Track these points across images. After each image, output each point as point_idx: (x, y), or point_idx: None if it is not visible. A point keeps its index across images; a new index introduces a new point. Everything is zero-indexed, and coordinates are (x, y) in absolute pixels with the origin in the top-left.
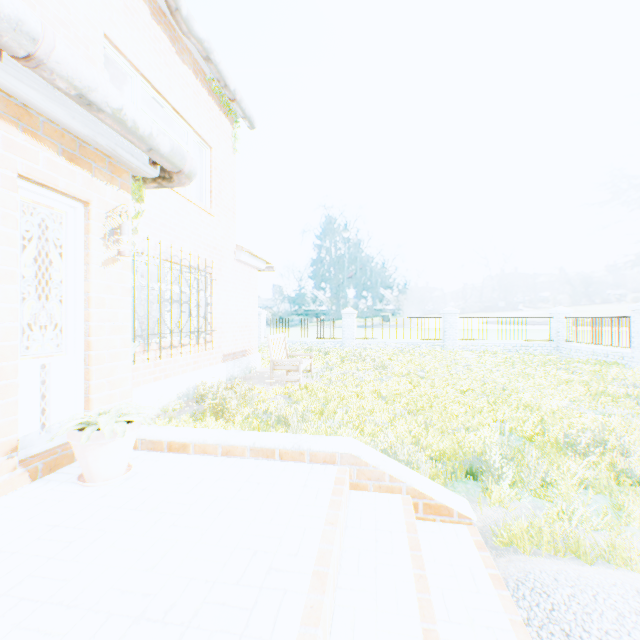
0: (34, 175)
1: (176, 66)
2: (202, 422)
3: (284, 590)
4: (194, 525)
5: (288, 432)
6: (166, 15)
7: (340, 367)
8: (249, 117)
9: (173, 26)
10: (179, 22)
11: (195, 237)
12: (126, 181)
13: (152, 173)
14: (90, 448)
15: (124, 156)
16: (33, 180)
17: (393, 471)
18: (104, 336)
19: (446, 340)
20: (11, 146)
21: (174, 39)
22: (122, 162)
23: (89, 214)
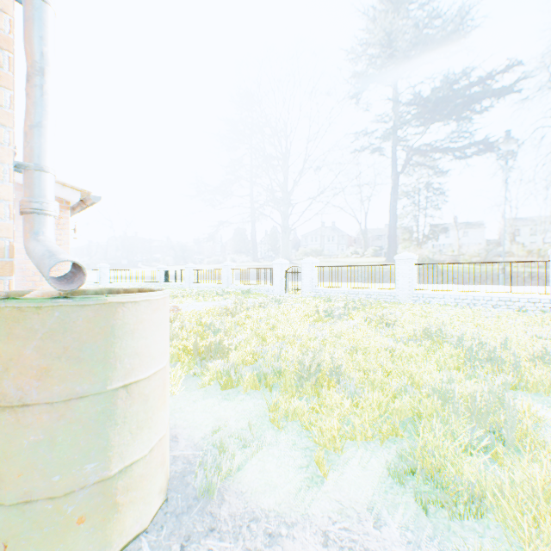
0: None
1: None
2: None
3: None
4: None
5: None
6: None
7: None
8: None
9: None
10: None
11: None
12: None
13: None
14: None
15: None
16: None
17: None
18: None
19: (102, 283)
20: None
21: None
22: None
23: None
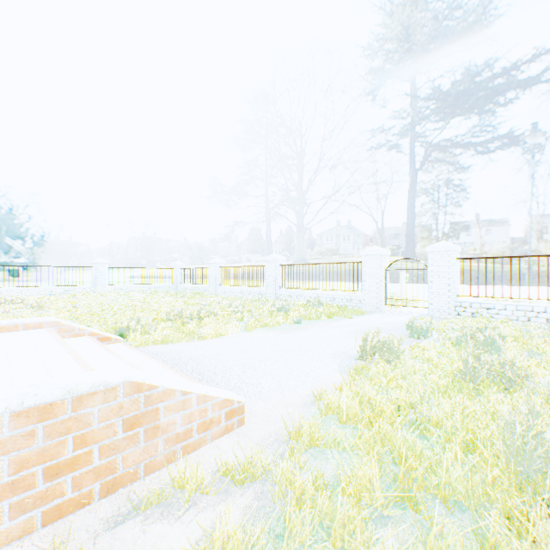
0: None
1: None
2: None
3: (48, 345)
4: None
5: None
6: None
7: None
8: None
9: None
10: None
11: None
12: None
13: None
14: None
15: None
16: None
17: (81, 326)
18: None
19: (98, 285)
20: None
21: None
22: None
23: None
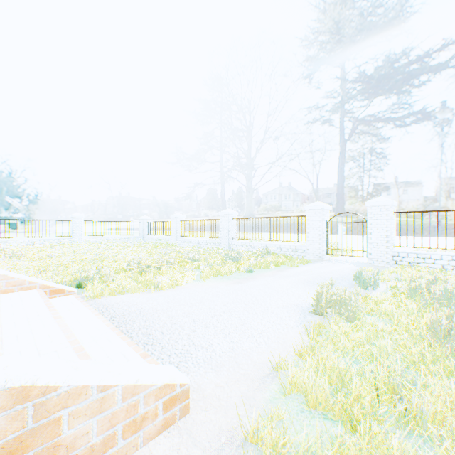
0: None
1: None
2: None
3: None
4: None
5: None
6: None
7: None
8: None
9: None
10: None
11: None
12: None
13: None
14: None
15: None
16: None
17: (31, 279)
18: None
19: (75, 236)
20: None
21: None
22: None
23: None
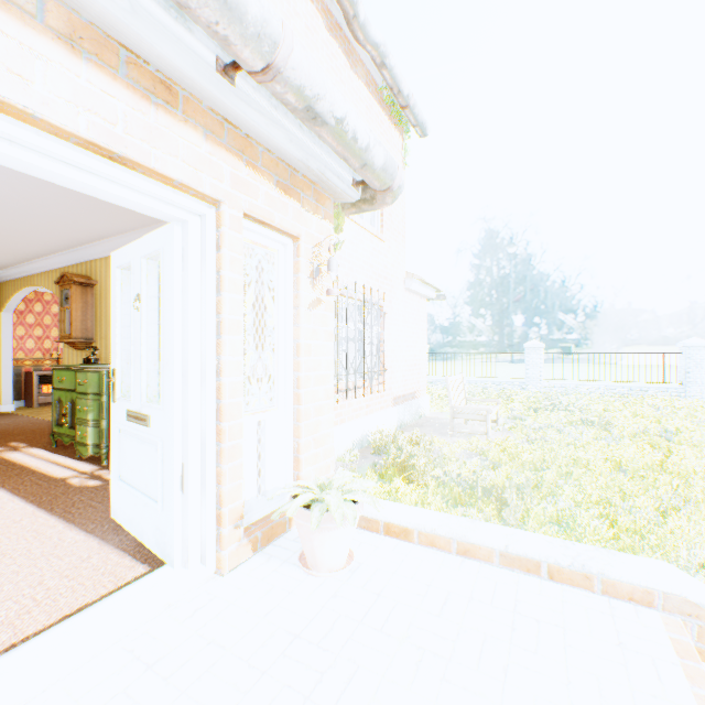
0: (254, 212)
1: (350, 81)
2: (386, 480)
3: None
4: (475, 689)
5: (505, 512)
6: (341, 28)
7: (532, 417)
8: (421, 123)
9: (347, 38)
10: (355, 31)
11: (367, 267)
12: (327, 209)
13: (354, 196)
14: (316, 531)
15: (330, 179)
16: (252, 218)
17: None
18: (309, 387)
19: (688, 385)
20: (237, 183)
21: (348, 52)
22: (326, 188)
23: (297, 250)
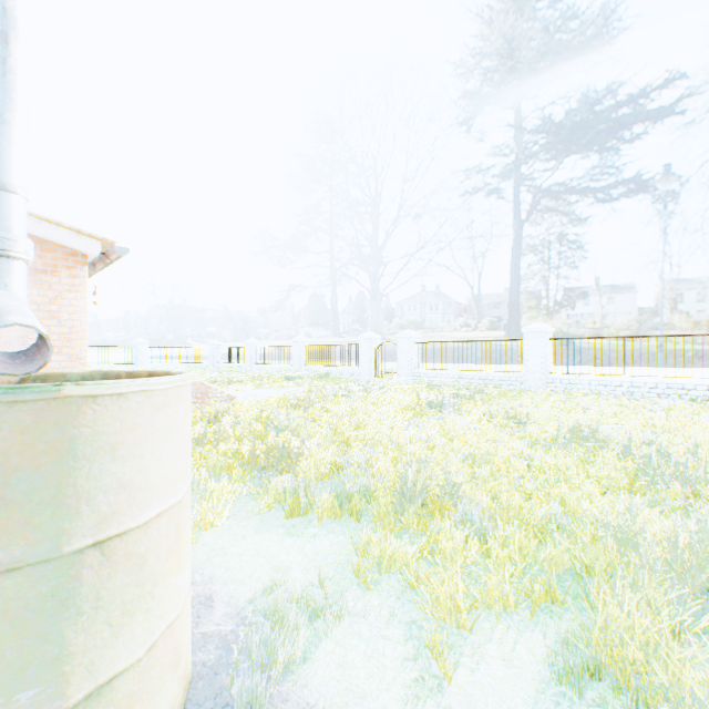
0: None
1: None
2: None
3: None
4: None
5: None
6: None
7: None
8: None
9: None
10: None
11: None
12: None
13: None
14: None
15: None
16: None
17: None
18: None
19: (139, 364)
20: None
21: None
22: None
23: None
